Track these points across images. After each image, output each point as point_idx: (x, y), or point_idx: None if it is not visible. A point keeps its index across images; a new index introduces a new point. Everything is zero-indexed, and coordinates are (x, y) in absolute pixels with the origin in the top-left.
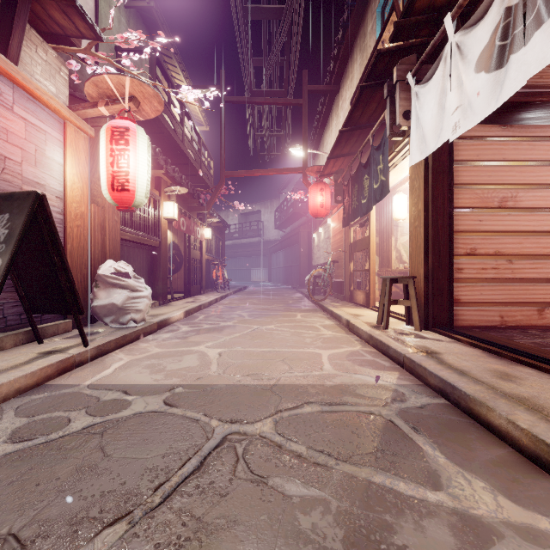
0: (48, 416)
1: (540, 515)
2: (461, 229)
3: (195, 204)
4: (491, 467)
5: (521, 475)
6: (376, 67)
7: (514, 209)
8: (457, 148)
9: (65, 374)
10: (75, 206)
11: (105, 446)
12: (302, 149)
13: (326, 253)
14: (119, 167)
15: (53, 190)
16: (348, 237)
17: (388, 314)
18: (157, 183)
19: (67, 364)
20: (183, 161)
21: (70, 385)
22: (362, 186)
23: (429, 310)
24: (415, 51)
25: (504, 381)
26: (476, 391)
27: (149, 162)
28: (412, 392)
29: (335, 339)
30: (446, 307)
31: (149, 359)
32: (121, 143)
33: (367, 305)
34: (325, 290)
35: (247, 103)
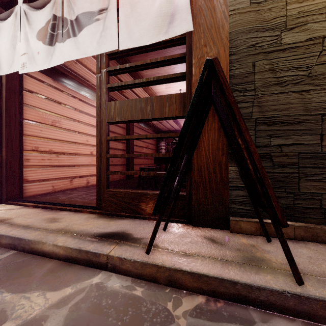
0: None
1: (67, 287)
2: (28, 133)
3: None
4: (44, 278)
5: (59, 272)
6: None
7: (59, 128)
8: (26, 80)
9: None
10: None
11: None
12: None
13: None
14: None
15: None
16: None
17: None
18: None
19: None
20: None
21: None
22: None
23: (3, 189)
24: None
25: (52, 223)
26: (36, 235)
27: None
28: None
29: None
30: (18, 185)
31: None
32: None
33: None
34: None
35: None
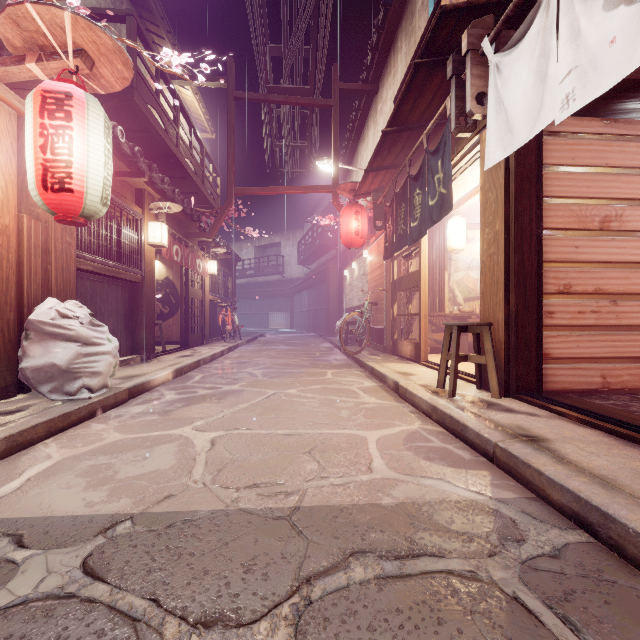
0: None
1: None
2: (551, 257)
3: (195, 228)
4: None
5: None
6: (437, 35)
7: (619, 232)
8: (547, 147)
9: None
10: None
11: None
12: (331, 163)
13: (361, 294)
14: (56, 153)
15: None
16: (390, 273)
17: (456, 376)
18: (139, 196)
19: None
20: (179, 173)
21: None
22: (411, 204)
23: (511, 369)
24: (491, 12)
25: None
26: None
27: (108, 152)
28: (525, 516)
29: (382, 411)
30: (534, 365)
31: (96, 456)
32: (59, 116)
33: (416, 359)
34: (361, 340)
35: (263, 102)
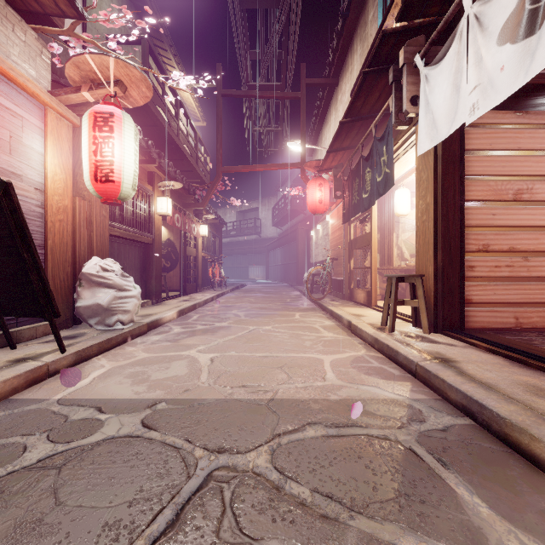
0: (1, 442)
1: None
2: (472, 223)
3: (191, 200)
4: None
5: None
6: (381, 50)
7: (530, 202)
8: (469, 136)
9: (36, 385)
10: (57, 199)
11: (59, 488)
12: (300, 144)
13: (324, 251)
14: (103, 156)
15: (32, 181)
16: (348, 234)
17: (394, 316)
18: (150, 177)
19: (38, 374)
20: (178, 156)
21: (37, 399)
22: (363, 179)
23: (438, 311)
24: (423, 32)
25: (541, 399)
26: (511, 412)
27: (136, 152)
28: (430, 409)
29: (337, 342)
30: (457, 308)
31: (134, 366)
32: (105, 129)
33: (368, 304)
34: (324, 289)
35: (244, 97)
